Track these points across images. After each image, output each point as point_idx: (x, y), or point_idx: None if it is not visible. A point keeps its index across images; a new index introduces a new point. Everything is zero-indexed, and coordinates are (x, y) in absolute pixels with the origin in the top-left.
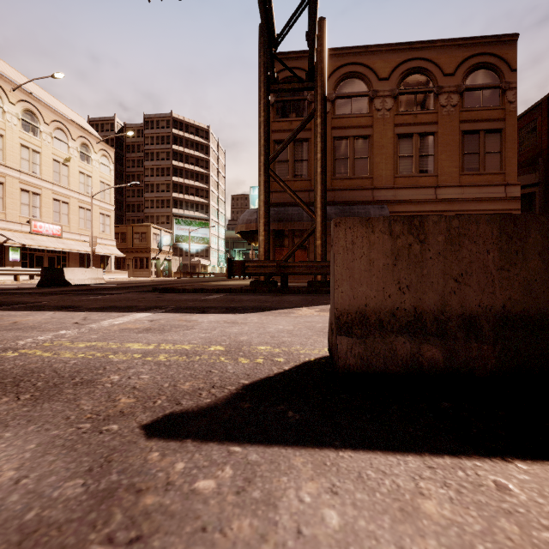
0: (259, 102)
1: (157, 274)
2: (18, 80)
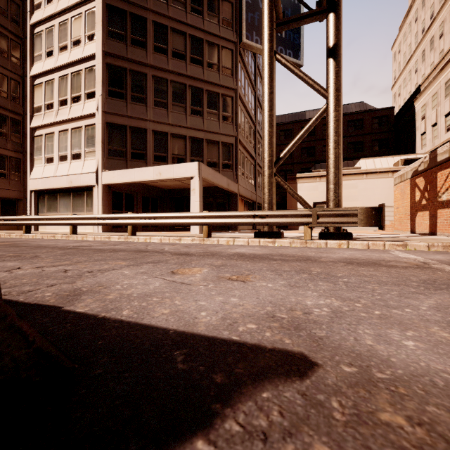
0: None
1: None
2: None
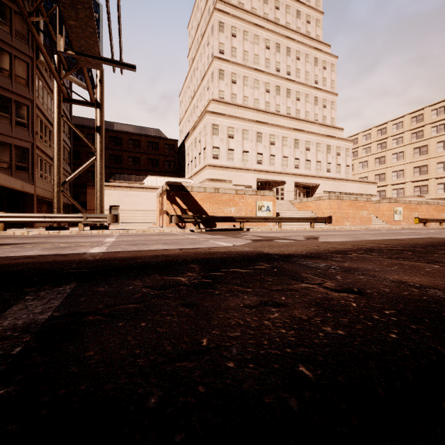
0: None
1: None
2: None
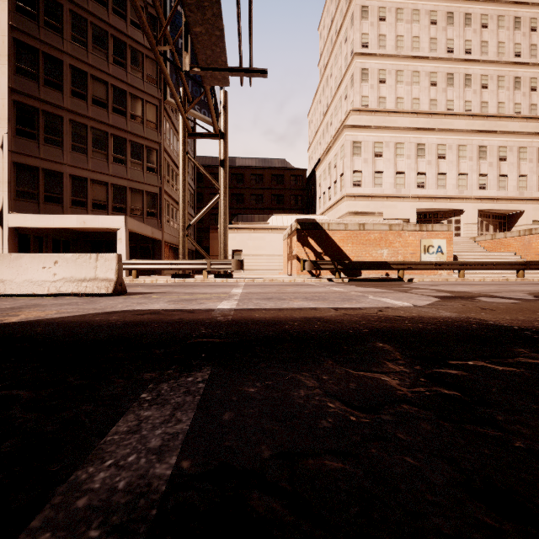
0: None
1: None
2: None
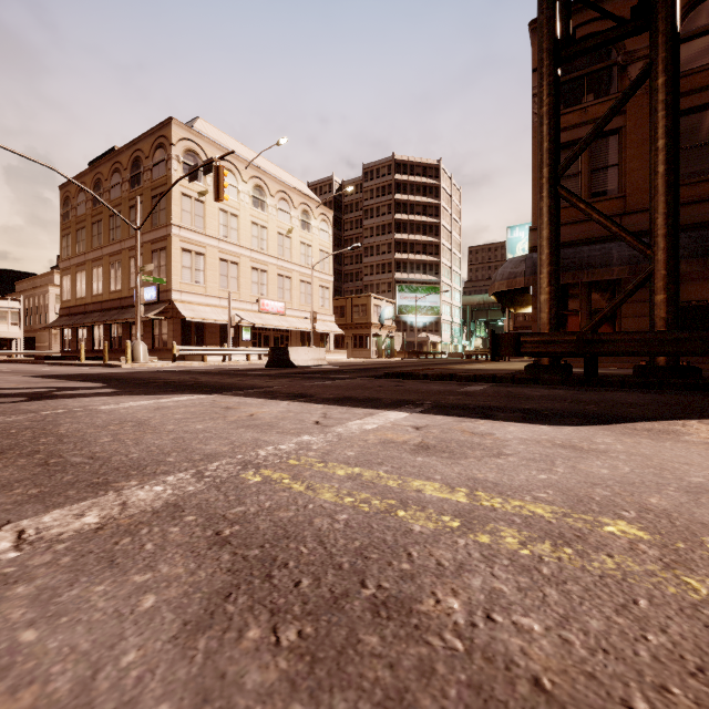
0: (540, 84)
1: (378, 355)
2: (249, 157)
